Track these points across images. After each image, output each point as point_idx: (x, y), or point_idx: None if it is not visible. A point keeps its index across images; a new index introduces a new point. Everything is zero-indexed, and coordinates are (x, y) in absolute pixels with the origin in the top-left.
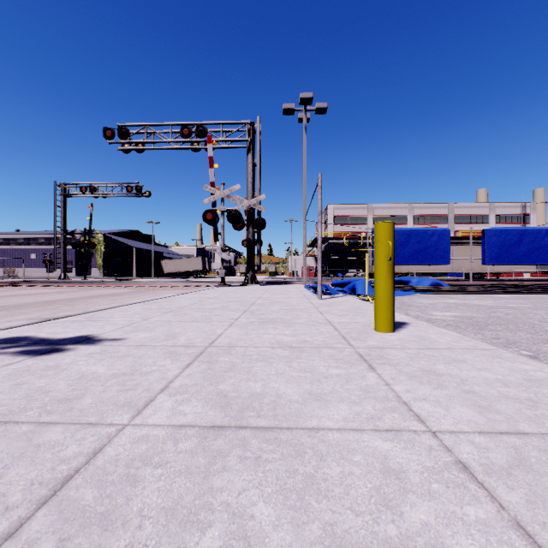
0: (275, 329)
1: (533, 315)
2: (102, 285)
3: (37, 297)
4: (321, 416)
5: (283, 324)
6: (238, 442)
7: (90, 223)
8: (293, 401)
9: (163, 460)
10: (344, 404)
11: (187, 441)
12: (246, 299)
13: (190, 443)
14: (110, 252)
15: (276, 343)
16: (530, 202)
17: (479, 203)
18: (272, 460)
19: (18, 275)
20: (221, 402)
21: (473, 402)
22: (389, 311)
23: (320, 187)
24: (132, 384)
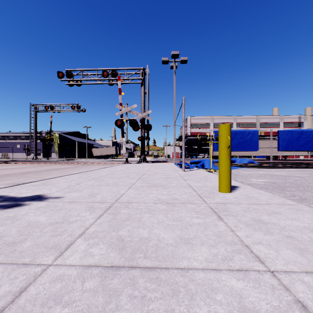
0: (157, 190)
1: (311, 181)
2: (57, 163)
3: (18, 170)
4: (189, 257)
5: (162, 187)
6: (129, 281)
7: (50, 127)
8: (169, 244)
9: (71, 299)
10: (205, 247)
11: (91, 280)
12: (140, 171)
13: (93, 282)
14: (62, 143)
15: (157, 200)
16: (303, 115)
17: (274, 115)
18: (154, 299)
19: (10, 157)
20: (119, 245)
21: (294, 245)
22: (227, 179)
23: (184, 105)
24: (60, 231)
